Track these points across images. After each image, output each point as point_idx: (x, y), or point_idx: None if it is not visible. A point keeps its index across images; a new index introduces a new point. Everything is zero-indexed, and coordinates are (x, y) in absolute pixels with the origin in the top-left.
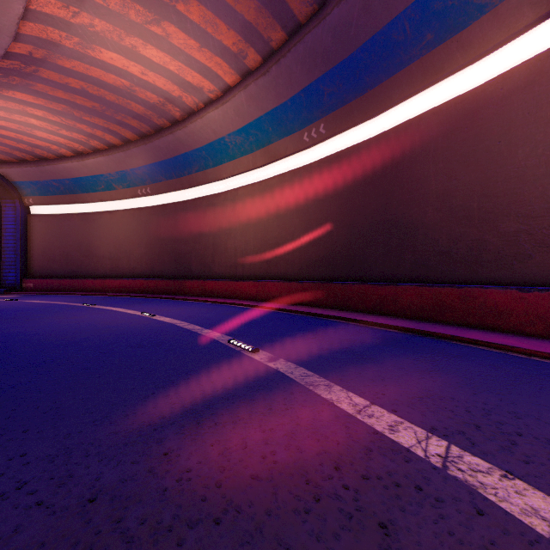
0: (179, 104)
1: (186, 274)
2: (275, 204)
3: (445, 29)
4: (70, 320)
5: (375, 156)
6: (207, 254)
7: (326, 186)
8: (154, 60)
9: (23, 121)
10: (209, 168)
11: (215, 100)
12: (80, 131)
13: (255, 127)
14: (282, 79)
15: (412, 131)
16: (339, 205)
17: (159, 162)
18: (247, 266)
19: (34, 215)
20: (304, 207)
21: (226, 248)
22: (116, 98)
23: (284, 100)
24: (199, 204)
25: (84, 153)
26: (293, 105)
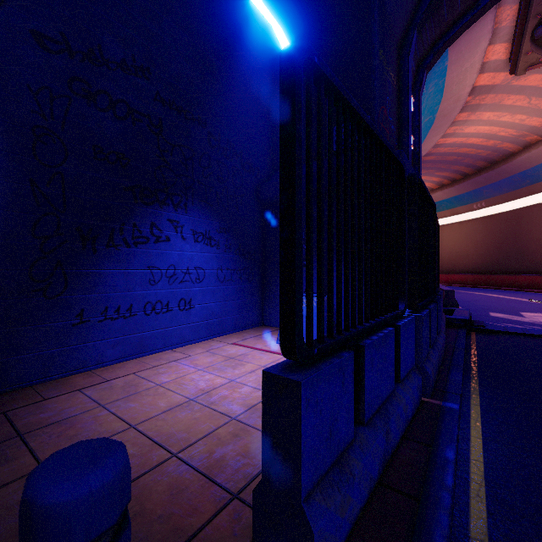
0: None
1: None
2: (457, 236)
3: (533, 180)
4: None
5: (511, 219)
6: None
7: (486, 229)
8: None
9: None
10: None
11: None
12: None
13: (446, 201)
14: (461, 188)
15: (526, 211)
16: (493, 239)
17: None
18: (440, 267)
19: None
20: (474, 238)
21: None
22: None
23: (462, 193)
24: None
25: None
26: (467, 195)
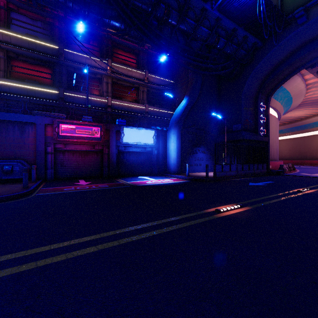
0: (304, 116)
1: (305, 158)
2: None
3: None
4: None
5: None
6: (313, 152)
7: None
8: (298, 113)
9: None
10: (314, 127)
11: (316, 115)
12: None
13: None
14: None
15: None
16: None
17: (295, 127)
18: None
19: None
20: None
21: None
22: (285, 118)
23: None
24: (310, 137)
25: None
26: None
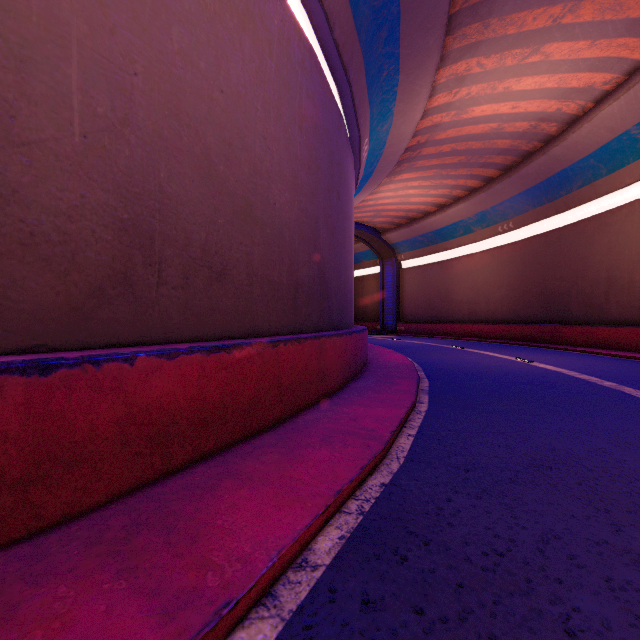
0: (555, 118)
1: (562, 318)
2: None
3: None
4: (452, 357)
5: None
6: (596, 292)
7: None
8: (527, 89)
9: (403, 194)
10: (599, 179)
11: (613, 91)
12: (445, 186)
13: None
14: None
15: None
16: None
17: (525, 191)
18: None
19: (404, 268)
20: None
21: (631, 282)
22: (482, 144)
23: None
24: (583, 227)
25: (446, 205)
26: None
